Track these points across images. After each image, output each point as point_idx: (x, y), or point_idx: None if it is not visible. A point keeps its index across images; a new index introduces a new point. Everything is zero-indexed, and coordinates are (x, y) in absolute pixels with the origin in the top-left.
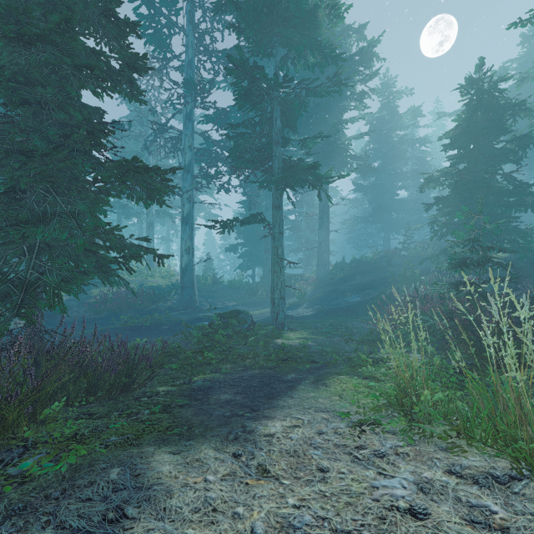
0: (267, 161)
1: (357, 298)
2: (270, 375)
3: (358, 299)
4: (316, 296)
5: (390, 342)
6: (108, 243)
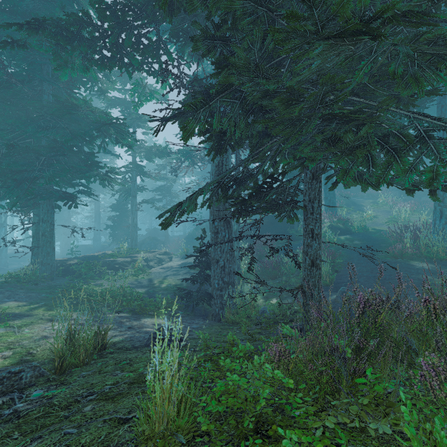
0: None
1: None
2: None
3: None
4: None
5: None
6: None
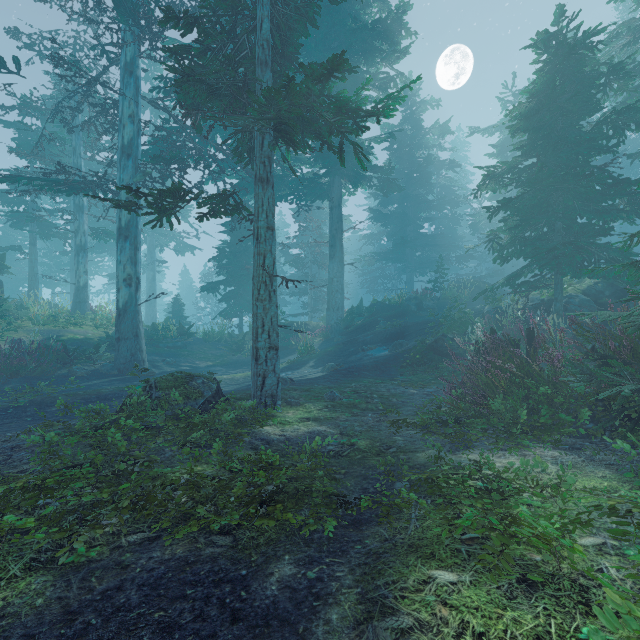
0: (245, 95)
1: (384, 351)
2: (215, 573)
3: (386, 352)
4: (327, 350)
5: (483, 426)
6: (0, 272)
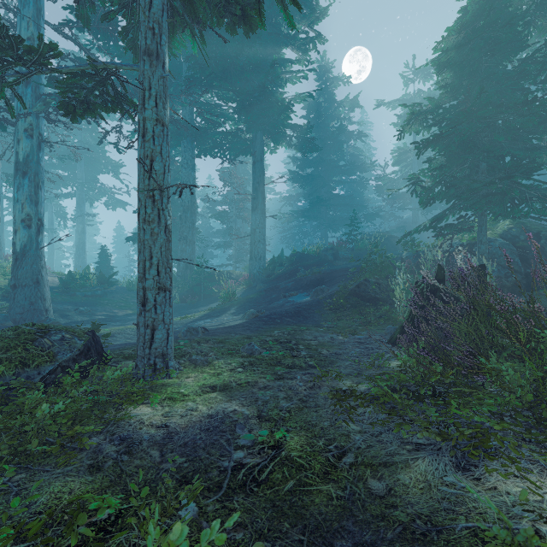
0: None
1: (306, 297)
2: None
3: (307, 298)
4: (249, 297)
5: (488, 406)
6: None
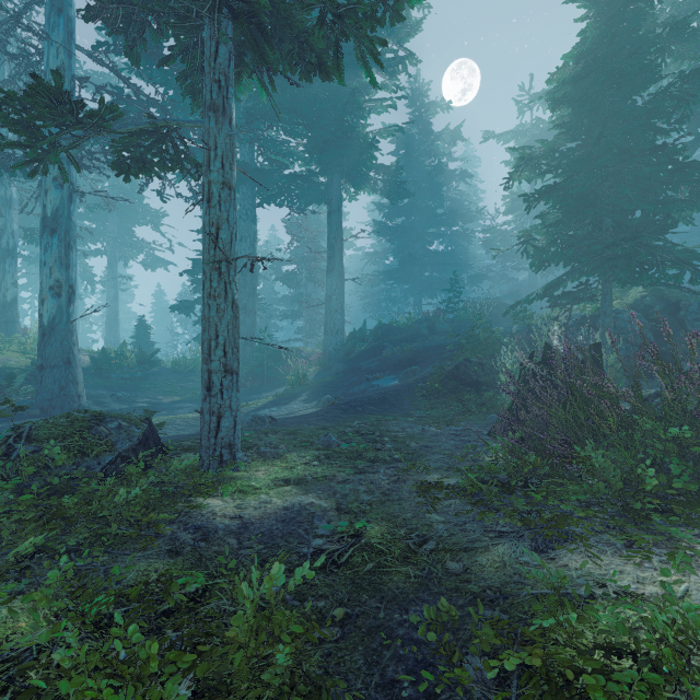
0: None
1: (394, 380)
2: None
3: (395, 382)
4: (324, 380)
5: (577, 495)
6: None
